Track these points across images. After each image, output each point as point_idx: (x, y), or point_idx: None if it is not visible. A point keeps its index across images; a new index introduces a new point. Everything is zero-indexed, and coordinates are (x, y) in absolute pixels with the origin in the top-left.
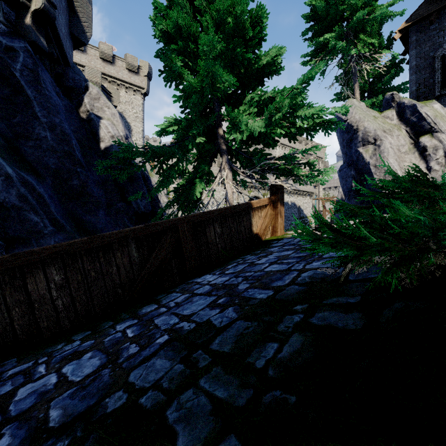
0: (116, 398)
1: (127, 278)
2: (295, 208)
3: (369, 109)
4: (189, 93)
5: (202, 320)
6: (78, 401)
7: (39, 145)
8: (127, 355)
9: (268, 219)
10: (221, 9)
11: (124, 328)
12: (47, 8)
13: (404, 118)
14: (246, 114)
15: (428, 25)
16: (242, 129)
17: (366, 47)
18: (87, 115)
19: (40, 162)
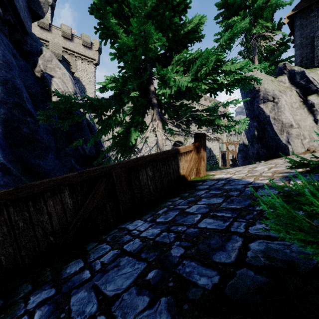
0: None
1: (60, 225)
2: (207, 149)
3: (267, 75)
4: (125, 51)
5: None
6: None
7: None
8: None
9: (193, 162)
10: None
11: (35, 306)
12: None
13: (294, 82)
14: (174, 73)
15: (309, 13)
16: (171, 85)
17: (263, 29)
18: (41, 74)
19: None
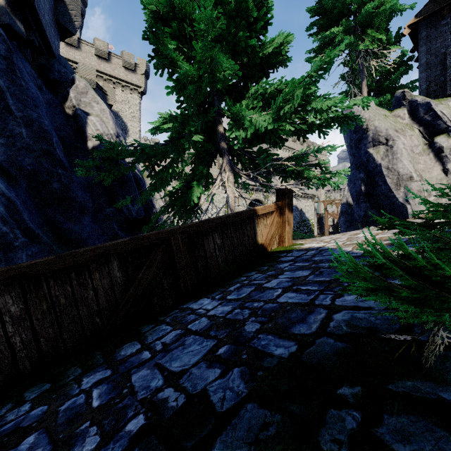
0: None
1: (108, 303)
2: (297, 211)
3: (379, 108)
4: (185, 83)
5: (195, 389)
6: None
7: (12, 142)
8: None
9: (275, 227)
10: None
11: (91, 386)
12: None
13: (417, 117)
14: (249, 109)
15: (439, 20)
16: (246, 126)
17: (374, 43)
18: (73, 111)
19: (12, 162)
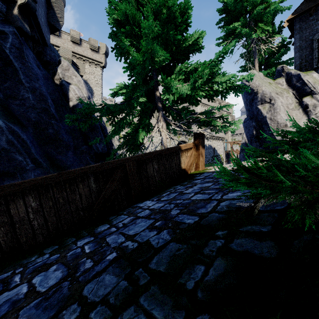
0: (71, 310)
1: (87, 203)
2: (211, 149)
3: (266, 78)
4: (134, 65)
5: (143, 240)
6: (41, 312)
7: (23, 103)
8: (83, 269)
9: (193, 158)
10: (158, 2)
11: (83, 244)
12: (29, 2)
13: (291, 84)
14: (176, 81)
15: (308, 16)
16: (174, 92)
17: (263, 33)
18: (60, 81)
19: (24, 116)
